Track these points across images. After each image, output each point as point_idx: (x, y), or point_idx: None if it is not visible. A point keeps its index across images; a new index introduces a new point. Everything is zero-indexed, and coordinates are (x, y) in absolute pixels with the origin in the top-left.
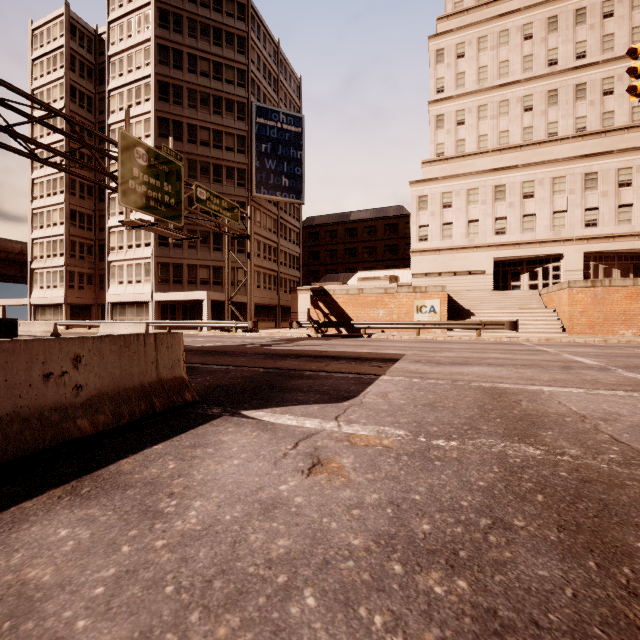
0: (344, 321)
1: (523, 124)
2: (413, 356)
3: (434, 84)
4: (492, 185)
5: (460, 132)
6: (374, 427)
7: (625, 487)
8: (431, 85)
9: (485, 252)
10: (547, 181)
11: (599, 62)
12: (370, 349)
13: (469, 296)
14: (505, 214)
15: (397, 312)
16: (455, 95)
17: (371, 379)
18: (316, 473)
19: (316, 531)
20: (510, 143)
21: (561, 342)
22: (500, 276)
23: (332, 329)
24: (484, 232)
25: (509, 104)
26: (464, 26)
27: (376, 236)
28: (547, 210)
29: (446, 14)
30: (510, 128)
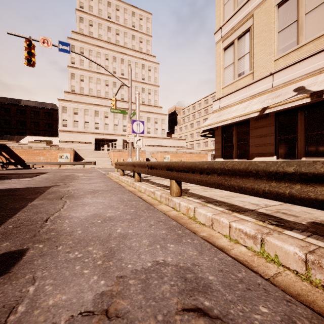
0: (20, 162)
1: (105, 90)
2: (53, 172)
3: (70, 59)
4: (94, 110)
5: (82, 84)
6: (38, 179)
7: (71, 178)
8: (69, 58)
9: (91, 135)
10: (112, 113)
11: (127, 79)
12: (36, 171)
13: (84, 152)
14: (99, 122)
15: (50, 158)
16: (80, 68)
17: (37, 176)
18: (29, 181)
19: (31, 182)
20: (101, 95)
21: (108, 168)
22: (97, 145)
23: (12, 166)
24: (91, 127)
25: (101, 81)
26: (83, 41)
27: (39, 117)
28: (112, 123)
29: (76, 31)
30: (101, 90)
